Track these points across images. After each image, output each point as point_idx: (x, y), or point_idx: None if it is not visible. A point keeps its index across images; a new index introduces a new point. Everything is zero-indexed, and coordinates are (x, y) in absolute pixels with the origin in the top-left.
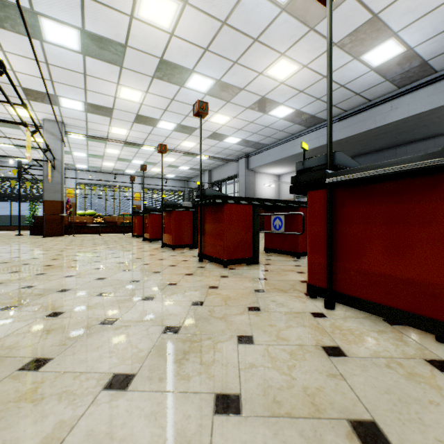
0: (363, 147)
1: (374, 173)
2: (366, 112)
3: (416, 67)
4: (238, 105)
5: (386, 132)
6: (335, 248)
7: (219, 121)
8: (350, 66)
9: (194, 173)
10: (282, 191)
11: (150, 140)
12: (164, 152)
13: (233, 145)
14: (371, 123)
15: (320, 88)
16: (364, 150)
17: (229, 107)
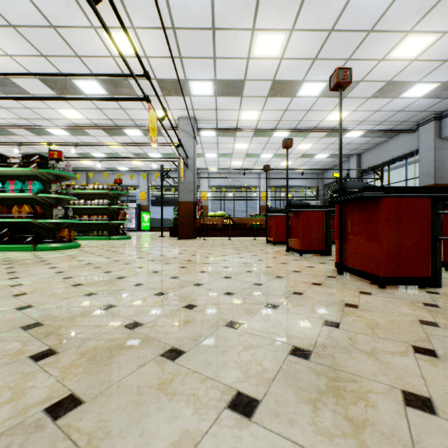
0: None
1: None
2: None
3: None
4: None
5: None
6: None
7: (407, 54)
8: None
9: (333, 161)
10: None
11: (285, 121)
12: (344, 83)
13: (416, 101)
14: None
15: None
16: None
17: (445, 8)
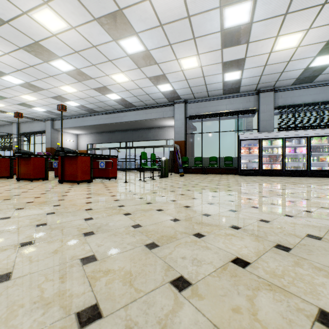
0: (119, 128)
1: (67, 155)
2: (116, 114)
3: (129, 103)
4: (43, 95)
5: (125, 124)
6: (64, 170)
7: (28, 98)
8: (102, 96)
9: (0, 122)
10: (80, 144)
11: None
12: None
13: (40, 112)
14: (117, 120)
15: (91, 100)
16: (120, 129)
17: (37, 94)
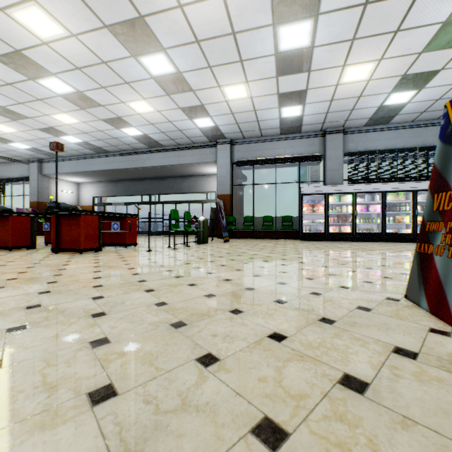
0: (139, 175)
1: (64, 213)
2: (135, 156)
3: (154, 142)
4: (27, 125)
5: (148, 170)
6: (60, 234)
7: (3, 129)
8: (116, 131)
9: None
10: (82, 198)
11: None
12: None
13: (22, 149)
14: (138, 164)
15: (99, 135)
16: (141, 177)
17: (16, 124)
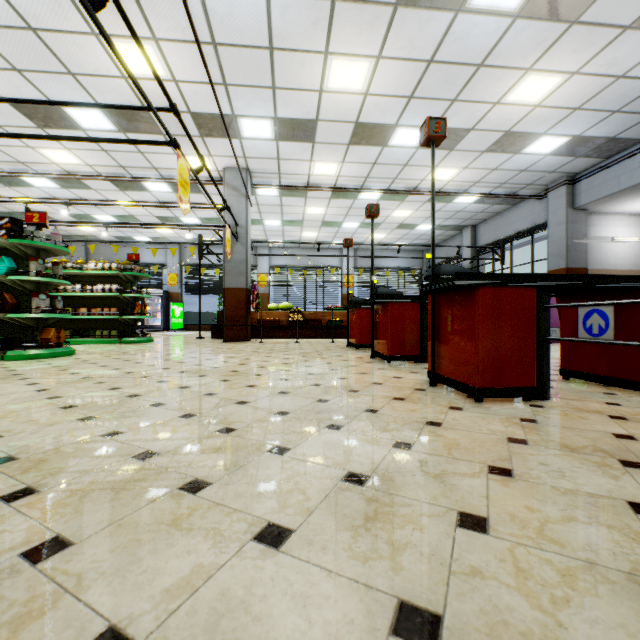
0: None
1: None
2: None
3: None
4: (601, 26)
5: None
6: None
7: (528, 97)
8: None
9: (441, 235)
10: None
11: (374, 178)
12: (437, 138)
13: (543, 158)
14: None
15: None
16: None
17: (571, 43)
